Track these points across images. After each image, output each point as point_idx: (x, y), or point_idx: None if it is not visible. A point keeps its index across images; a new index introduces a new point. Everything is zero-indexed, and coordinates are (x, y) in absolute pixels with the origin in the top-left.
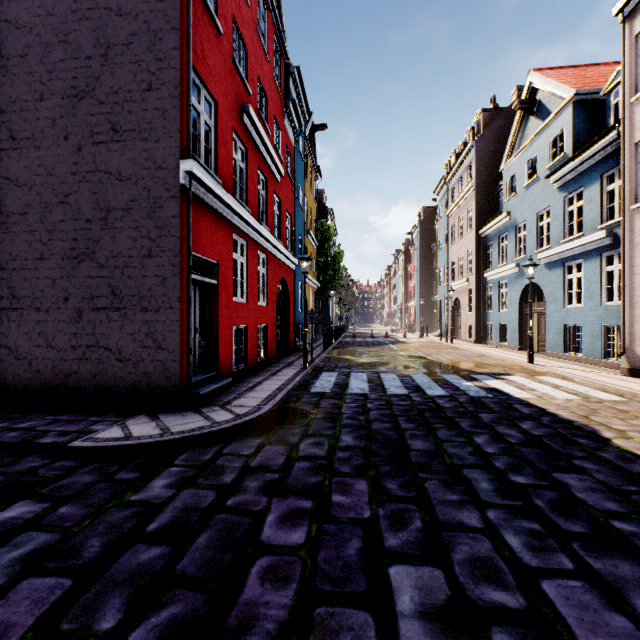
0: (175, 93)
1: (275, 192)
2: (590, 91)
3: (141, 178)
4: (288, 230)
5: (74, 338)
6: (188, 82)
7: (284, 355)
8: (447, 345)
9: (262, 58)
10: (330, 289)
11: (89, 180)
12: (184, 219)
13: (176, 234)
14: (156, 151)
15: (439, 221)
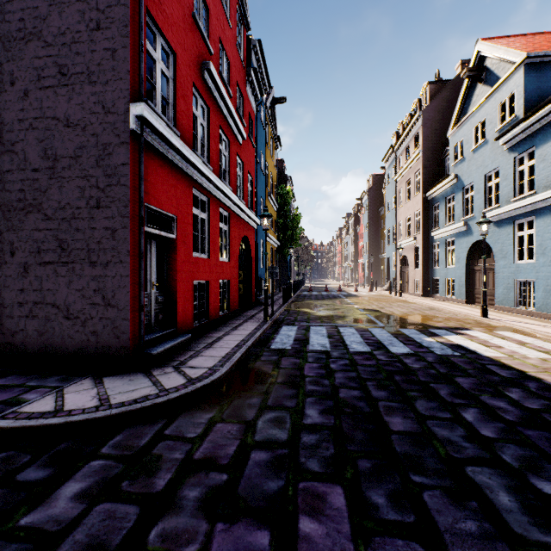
0: (125, 32)
1: (237, 154)
2: (541, 54)
3: (89, 124)
4: (250, 191)
5: (21, 294)
6: (140, 21)
7: (246, 308)
8: (396, 298)
9: (224, 23)
10: (289, 247)
11: (36, 127)
12: (135, 167)
13: (126, 183)
14: (105, 94)
15: (387, 186)
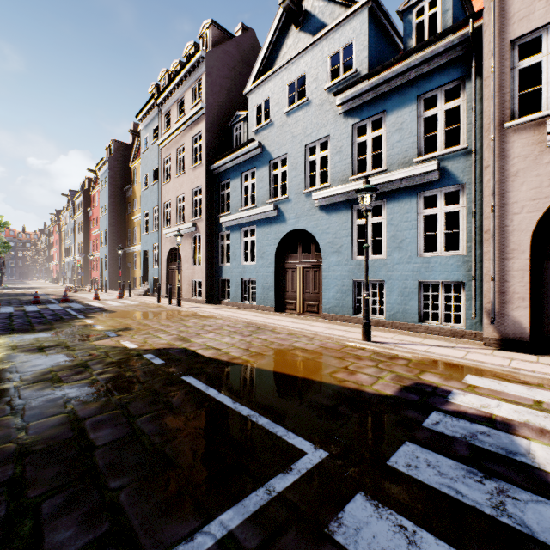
0: None
1: None
2: (382, 5)
3: None
4: None
5: None
6: None
7: None
8: (175, 309)
9: None
10: None
11: None
12: None
13: None
14: None
15: (144, 154)
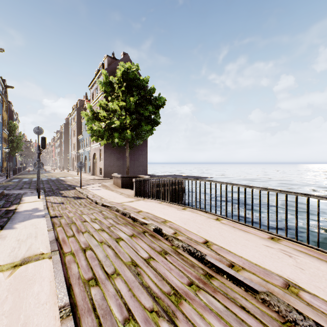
0: None
1: None
2: None
3: None
4: None
5: None
6: None
7: None
8: (67, 173)
9: None
10: (16, 153)
11: None
12: None
13: None
14: None
15: (70, 128)
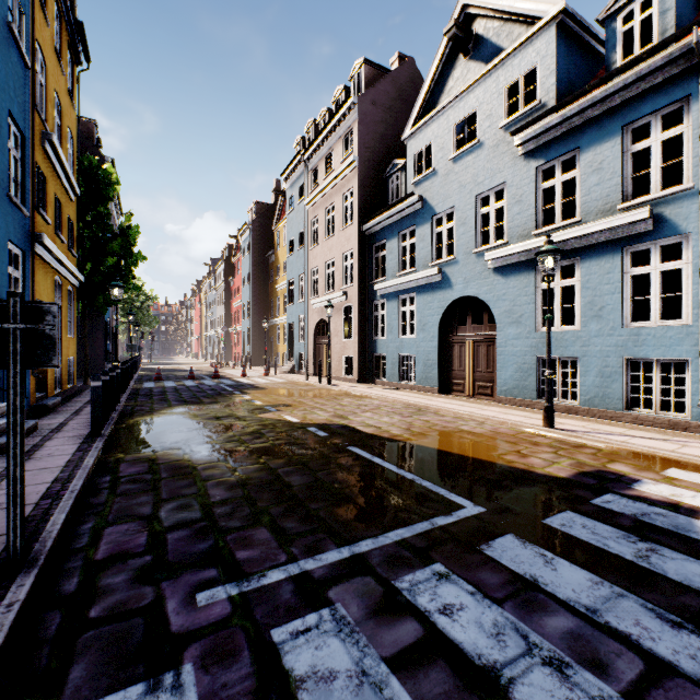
0: None
1: None
2: (576, 15)
3: None
4: None
5: None
6: None
7: None
8: (326, 388)
9: None
10: (111, 284)
11: None
12: None
13: None
14: None
15: (289, 216)
